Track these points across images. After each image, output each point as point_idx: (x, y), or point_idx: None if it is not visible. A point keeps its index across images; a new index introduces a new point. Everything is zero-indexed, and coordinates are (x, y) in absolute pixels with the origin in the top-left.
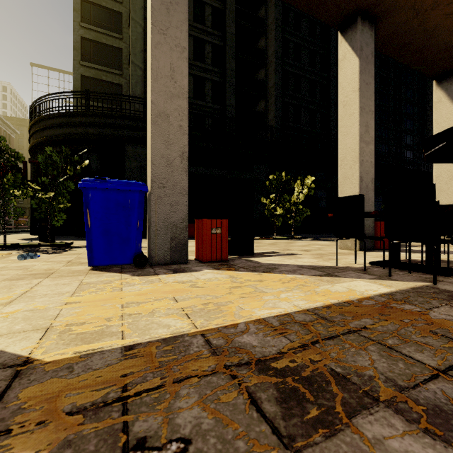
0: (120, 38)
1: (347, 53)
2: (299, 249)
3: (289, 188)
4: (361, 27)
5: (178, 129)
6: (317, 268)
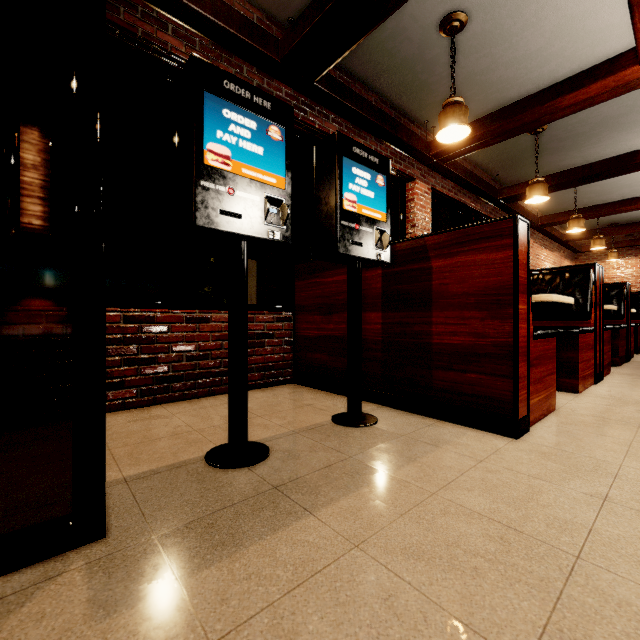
0: None
1: None
2: None
3: None
4: None
5: None
6: None
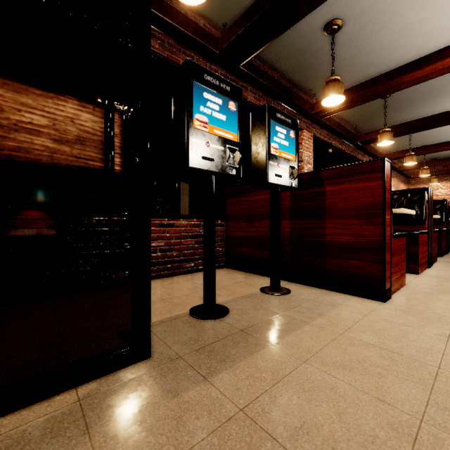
0: None
1: None
2: None
3: None
4: None
5: None
6: None
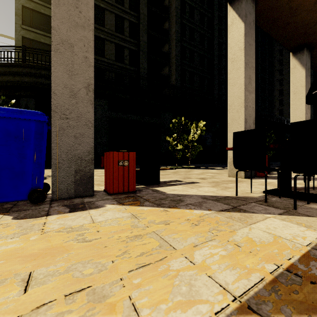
0: None
1: (234, 19)
2: (197, 177)
3: (186, 131)
4: None
5: (83, 60)
6: (220, 199)
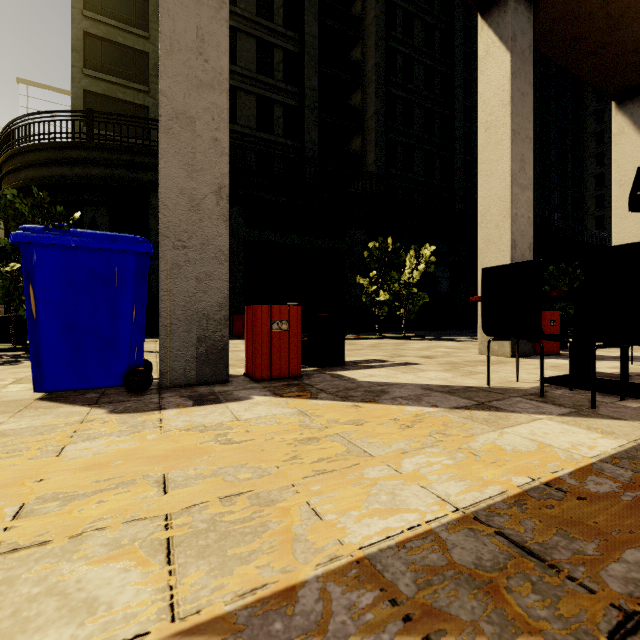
0: (146, 37)
1: (491, 46)
2: (417, 355)
3: (396, 264)
4: (514, 4)
5: (210, 144)
6: (457, 391)
